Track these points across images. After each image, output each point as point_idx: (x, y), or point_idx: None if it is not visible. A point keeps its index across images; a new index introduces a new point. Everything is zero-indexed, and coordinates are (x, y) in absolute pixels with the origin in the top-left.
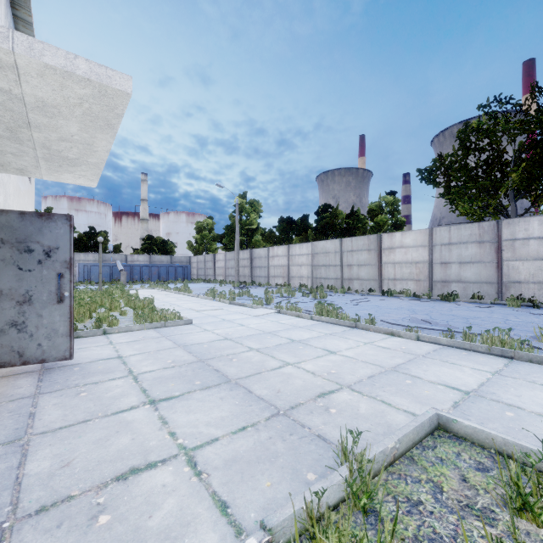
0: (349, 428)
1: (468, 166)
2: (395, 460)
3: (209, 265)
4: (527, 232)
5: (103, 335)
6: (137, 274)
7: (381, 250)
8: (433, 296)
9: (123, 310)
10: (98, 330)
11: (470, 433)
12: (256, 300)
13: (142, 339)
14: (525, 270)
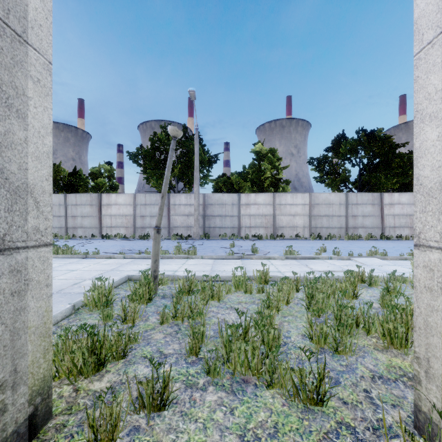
0: (93, 288)
1: (155, 159)
2: (113, 289)
3: None
4: (180, 201)
5: None
6: None
7: (101, 206)
8: (137, 237)
9: None
10: None
11: (138, 277)
12: None
13: None
14: (179, 220)
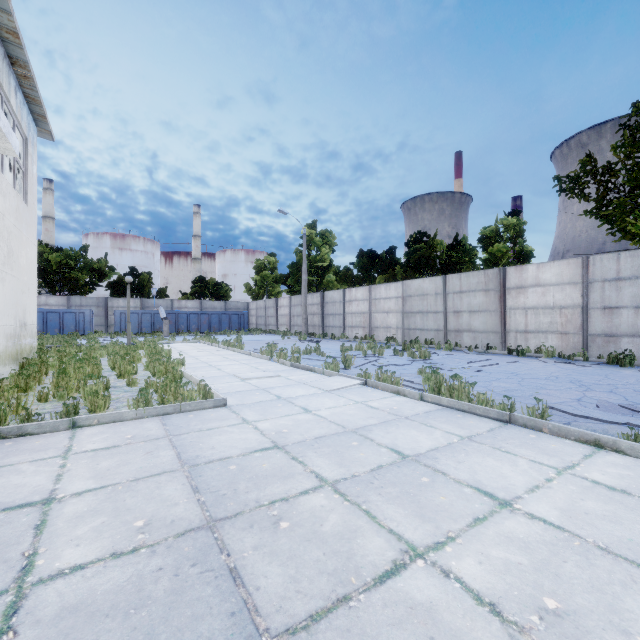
0: None
1: None
2: None
3: (271, 313)
4: None
5: (69, 430)
6: (184, 323)
7: (505, 290)
8: (590, 357)
9: (132, 378)
10: (61, 421)
11: None
12: (329, 363)
13: (127, 443)
14: None
